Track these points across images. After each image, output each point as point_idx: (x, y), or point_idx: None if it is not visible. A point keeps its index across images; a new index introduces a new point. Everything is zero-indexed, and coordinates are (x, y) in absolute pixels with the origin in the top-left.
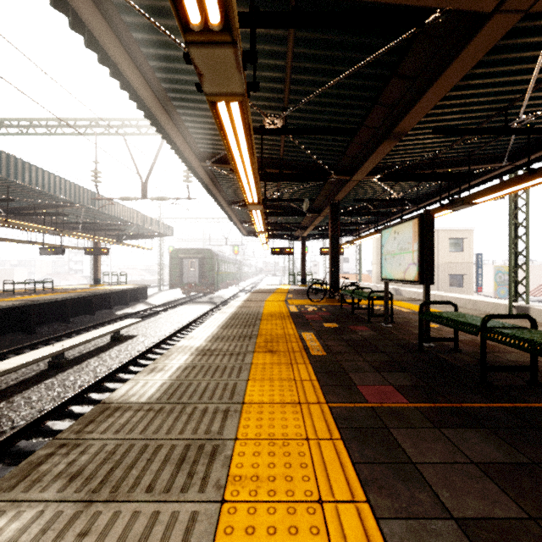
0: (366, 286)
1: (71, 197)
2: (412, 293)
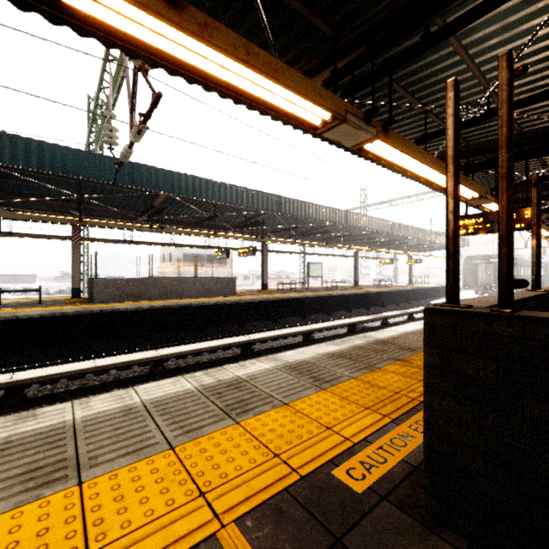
0: None
1: (415, 235)
2: None
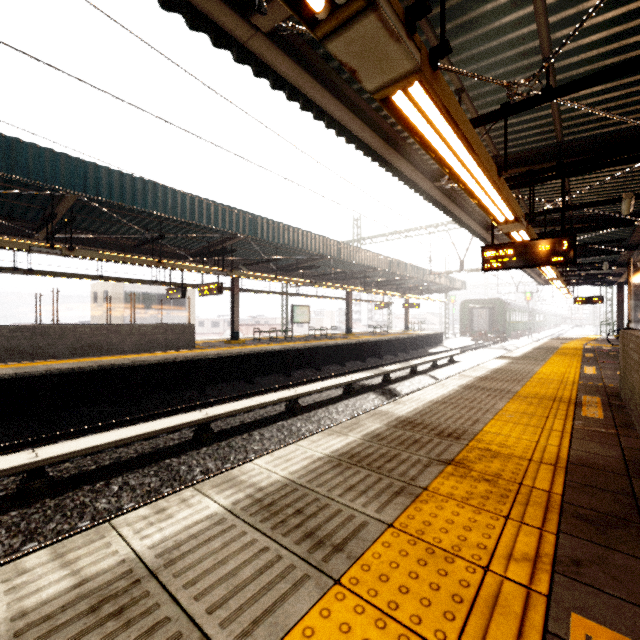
0: None
1: (414, 275)
2: None
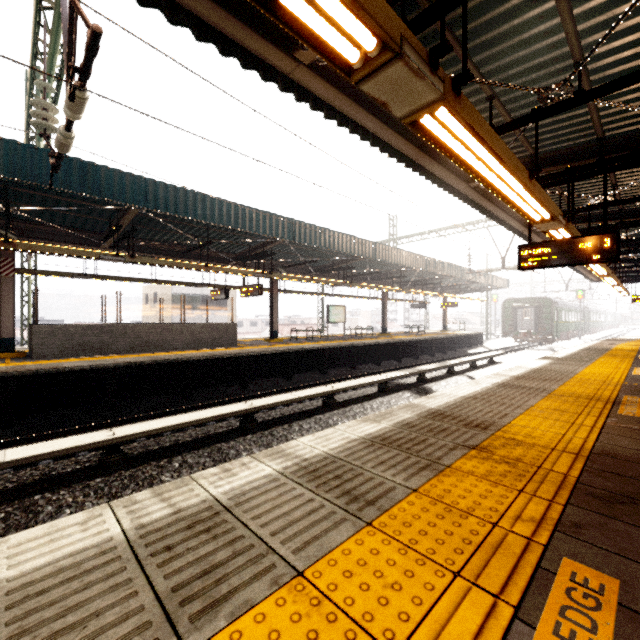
0: None
1: (452, 274)
2: None
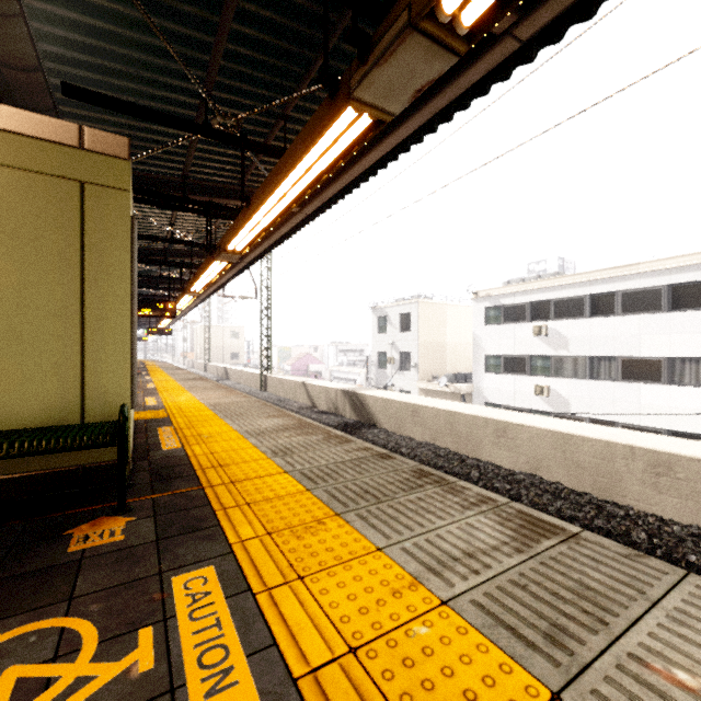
0: (187, 361)
1: None
2: (195, 363)
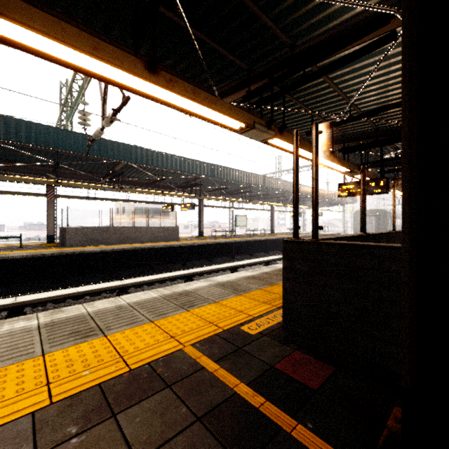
0: None
1: None
2: None
